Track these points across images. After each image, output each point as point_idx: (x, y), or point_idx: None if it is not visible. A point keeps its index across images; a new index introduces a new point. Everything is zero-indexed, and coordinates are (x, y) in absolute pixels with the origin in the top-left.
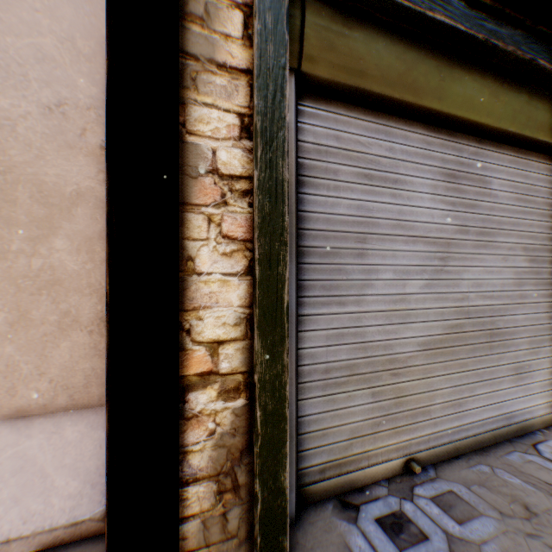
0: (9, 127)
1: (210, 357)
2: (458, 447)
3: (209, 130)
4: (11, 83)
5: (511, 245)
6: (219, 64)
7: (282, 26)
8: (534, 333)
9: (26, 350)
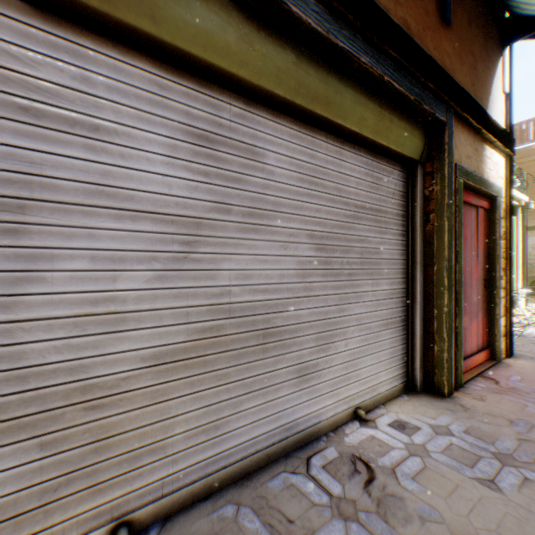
0: None
1: None
2: (212, 482)
3: None
4: None
5: (293, 231)
6: None
7: None
8: (324, 328)
9: None
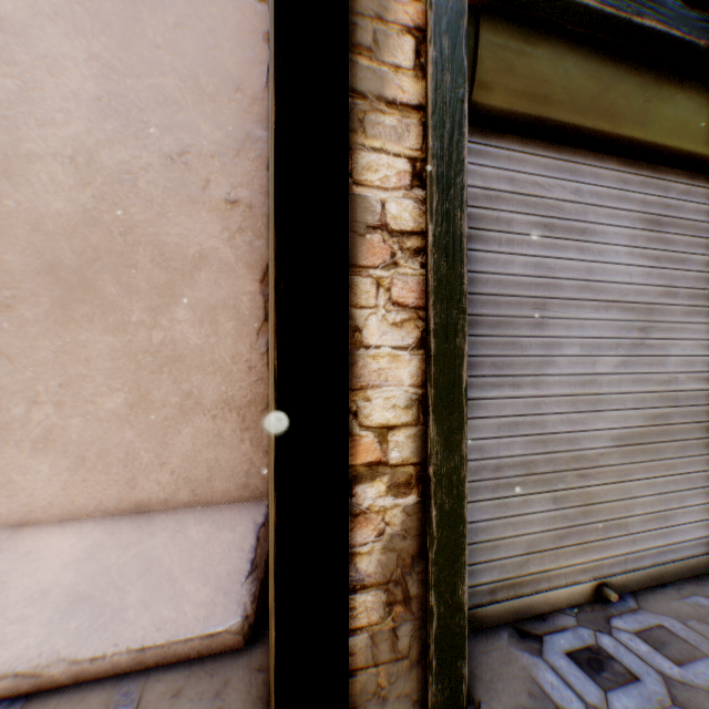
0: (129, 181)
1: (379, 445)
2: (663, 572)
3: (377, 179)
4: (131, 131)
5: None
6: (388, 101)
7: (460, 50)
8: None
9: (145, 436)
